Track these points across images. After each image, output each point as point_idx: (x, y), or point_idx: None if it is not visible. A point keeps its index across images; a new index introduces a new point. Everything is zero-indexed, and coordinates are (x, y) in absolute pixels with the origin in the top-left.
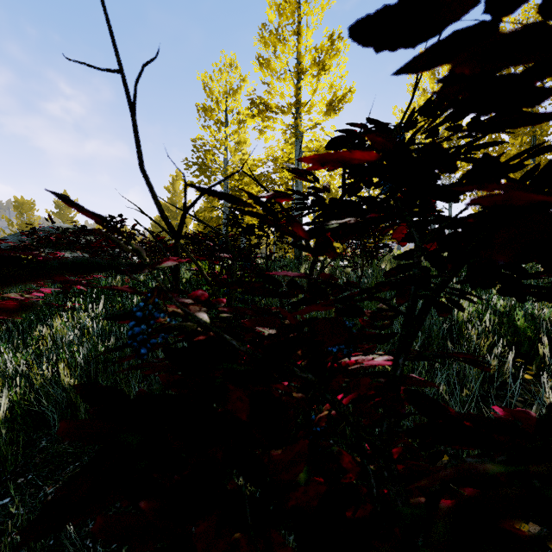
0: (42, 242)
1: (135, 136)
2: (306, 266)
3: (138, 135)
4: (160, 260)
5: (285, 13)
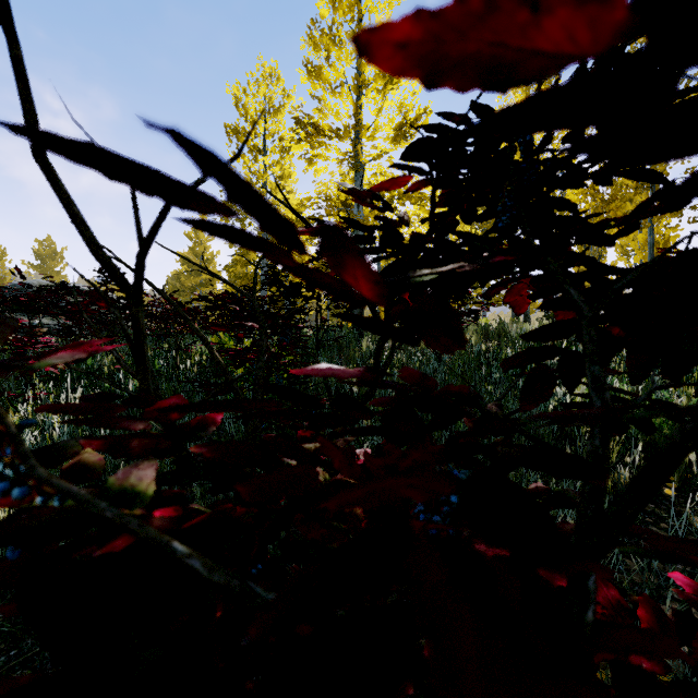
0: (8, 305)
1: (20, 87)
2: (369, 338)
3: (27, 86)
4: (60, 348)
5: (342, 6)
